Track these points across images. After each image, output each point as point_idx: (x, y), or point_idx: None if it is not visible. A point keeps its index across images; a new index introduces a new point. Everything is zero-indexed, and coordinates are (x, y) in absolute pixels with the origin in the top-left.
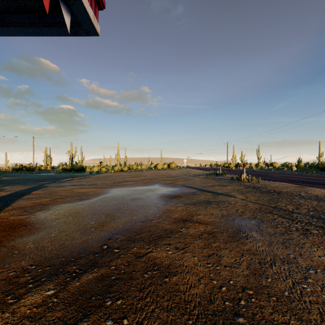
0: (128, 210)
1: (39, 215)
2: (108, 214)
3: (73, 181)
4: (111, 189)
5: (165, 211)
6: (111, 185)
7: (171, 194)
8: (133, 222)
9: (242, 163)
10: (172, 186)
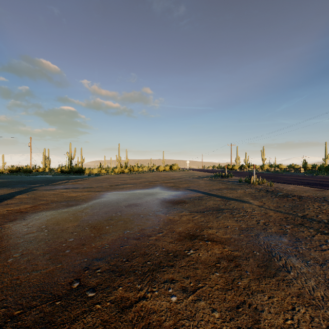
0: (121, 221)
1: (8, 227)
2: (95, 225)
3: (68, 183)
4: (106, 192)
5: (166, 222)
6: (107, 188)
7: (174, 199)
8: (124, 238)
9: (246, 165)
10: (175, 189)
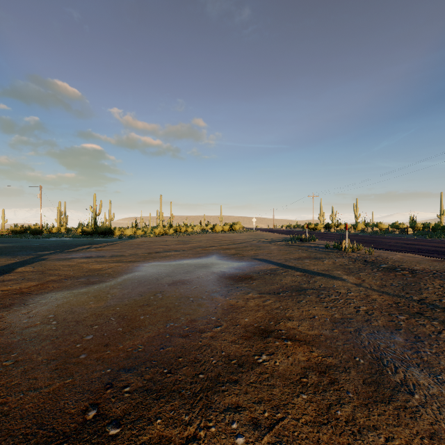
0: (162, 307)
1: (0, 316)
2: (125, 314)
3: (91, 249)
4: (142, 263)
5: (226, 309)
6: (144, 257)
7: (236, 274)
8: (166, 335)
9: (334, 223)
10: (237, 258)
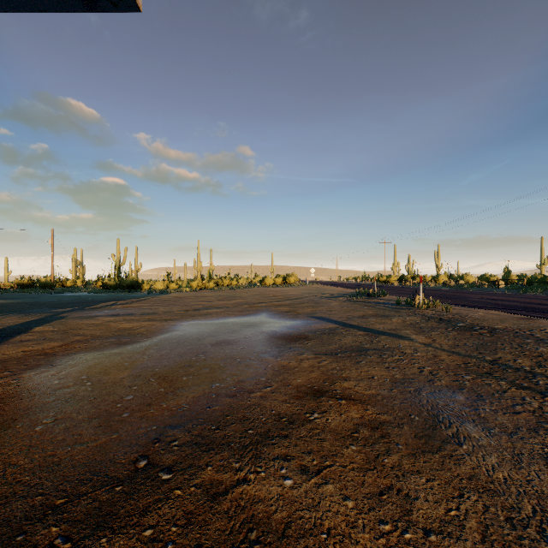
0: (206, 369)
1: (28, 378)
2: (166, 376)
3: (116, 306)
4: (180, 322)
5: (277, 370)
6: (181, 315)
7: (289, 333)
8: (212, 395)
9: (410, 275)
10: (291, 316)
